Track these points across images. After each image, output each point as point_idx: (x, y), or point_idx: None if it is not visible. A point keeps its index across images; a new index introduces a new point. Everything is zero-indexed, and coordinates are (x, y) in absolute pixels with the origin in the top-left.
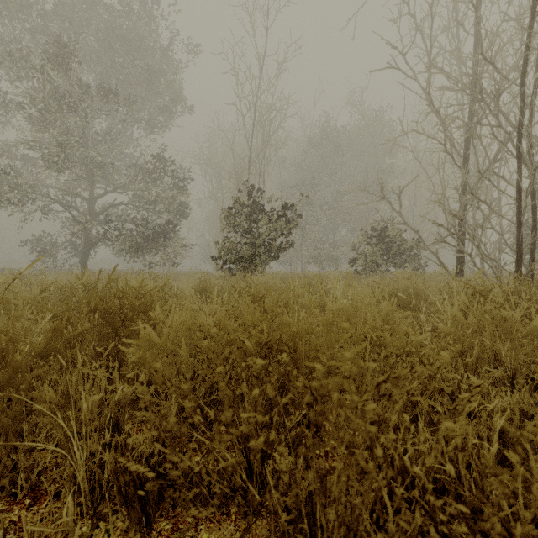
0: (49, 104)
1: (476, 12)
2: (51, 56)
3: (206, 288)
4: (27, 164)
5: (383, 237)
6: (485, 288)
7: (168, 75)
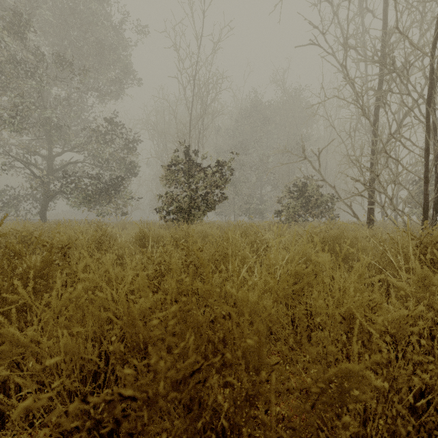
0: (5, 68)
1: None
2: (7, 24)
3: (146, 238)
4: None
5: (303, 192)
6: (432, 239)
7: (119, 50)
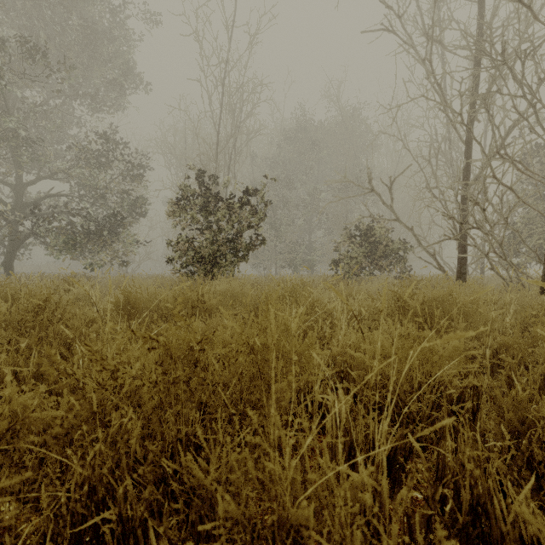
0: None
1: None
2: None
3: (131, 303)
4: None
5: (368, 237)
6: None
7: (118, 40)
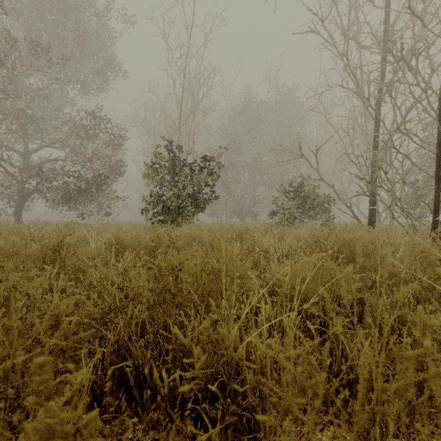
0: None
1: None
2: None
3: (120, 244)
4: None
5: (299, 192)
6: None
7: (103, 38)
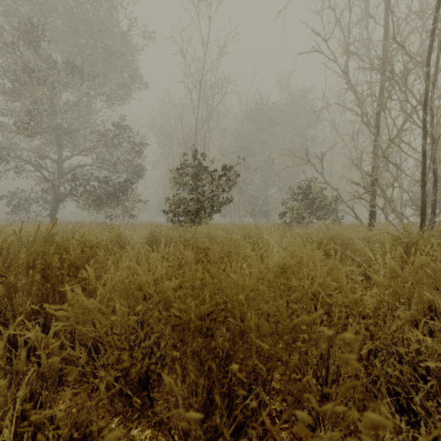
0: (20, 77)
1: (388, 2)
2: (22, 34)
3: (156, 239)
4: (3, 130)
5: (307, 194)
6: (411, 240)
7: (126, 55)
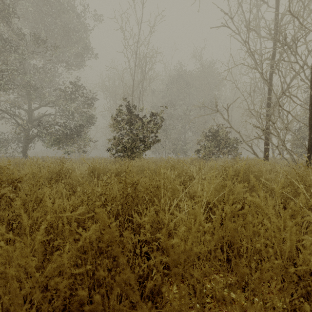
0: None
1: None
2: None
3: (96, 171)
4: None
5: (216, 136)
6: None
7: (81, 32)
